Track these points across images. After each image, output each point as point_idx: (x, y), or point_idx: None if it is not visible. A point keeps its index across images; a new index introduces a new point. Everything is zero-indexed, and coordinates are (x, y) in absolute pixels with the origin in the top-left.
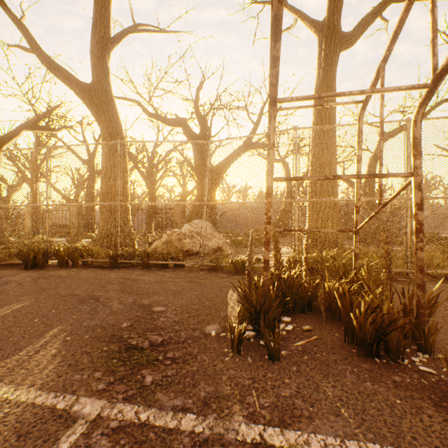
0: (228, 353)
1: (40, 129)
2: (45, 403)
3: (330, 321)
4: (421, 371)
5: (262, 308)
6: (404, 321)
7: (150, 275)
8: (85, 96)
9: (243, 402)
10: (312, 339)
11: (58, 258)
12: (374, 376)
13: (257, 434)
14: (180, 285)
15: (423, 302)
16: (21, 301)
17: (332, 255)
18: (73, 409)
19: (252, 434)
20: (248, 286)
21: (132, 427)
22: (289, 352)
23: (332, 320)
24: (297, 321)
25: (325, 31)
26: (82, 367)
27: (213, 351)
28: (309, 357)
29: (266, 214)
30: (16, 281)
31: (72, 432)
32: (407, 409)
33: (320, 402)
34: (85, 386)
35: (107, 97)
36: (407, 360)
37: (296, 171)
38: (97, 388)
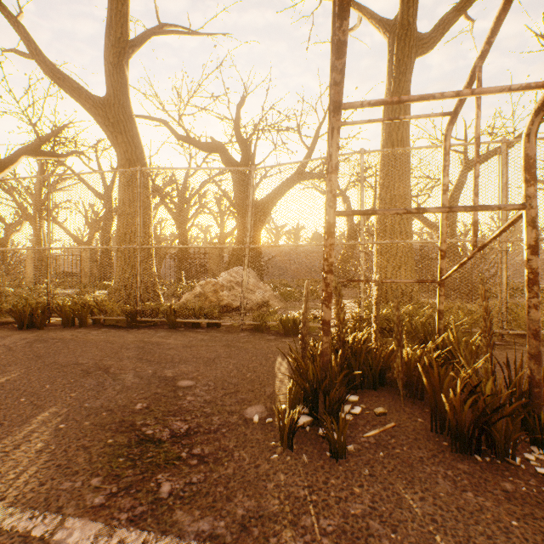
0: (276, 448)
1: (43, 154)
2: (16, 528)
3: (409, 400)
4: (540, 474)
5: (321, 385)
6: (514, 405)
7: (177, 337)
8: (98, 112)
9: (296, 526)
10: (388, 427)
11: (61, 316)
12: (476, 482)
13: None
14: (214, 350)
15: (539, 379)
16: (7, 372)
17: (406, 311)
18: (55, 537)
19: None
20: (303, 355)
21: None
22: (358, 446)
23: (412, 398)
24: (366, 401)
25: (398, 31)
26: (75, 470)
27: (256, 444)
28: (386, 453)
29: (326, 260)
30: (5, 346)
31: None
32: (528, 536)
33: (405, 525)
34: (75, 500)
35: (125, 114)
36: (518, 457)
37: (362, 205)
38: (93, 502)
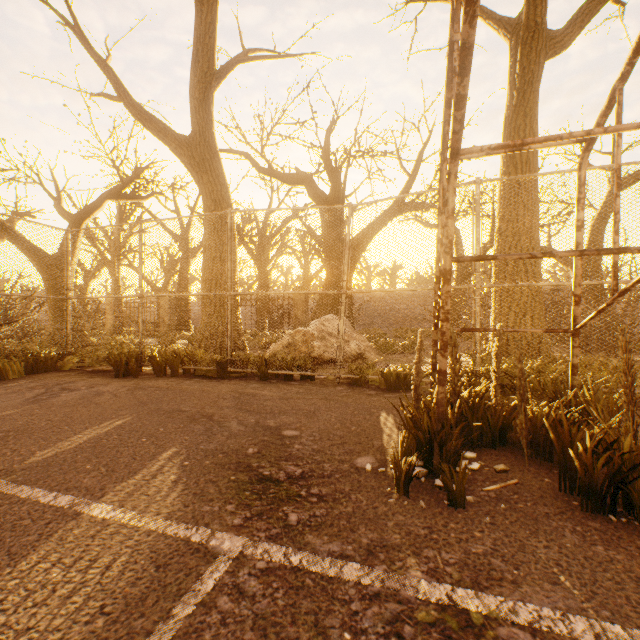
0: (391, 494)
1: (125, 197)
2: (178, 534)
3: (534, 461)
4: None
5: (436, 436)
6: None
7: (271, 389)
8: (183, 152)
9: (419, 555)
10: (510, 484)
11: (154, 364)
12: (608, 538)
13: (444, 594)
14: (312, 403)
15: None
16: (121, 416)
17: (532, 366)
18: (211, 543)
19: (436, 593)
20: (415, 406)
21: (283, 570)
22: (477, 498)
23: (538, 459)
24: (484, 458)
25: (522, 34)
26: (210, 498)
27: (371, 489)
28: (507, 507)
29: (442, 308)
30: (110, 392)
31: (215, 568)
32: None
33: (528, 565)
34: (218, 520)
35: (210, 152)
36: None
37: (477, 243)
38: (233, 522)
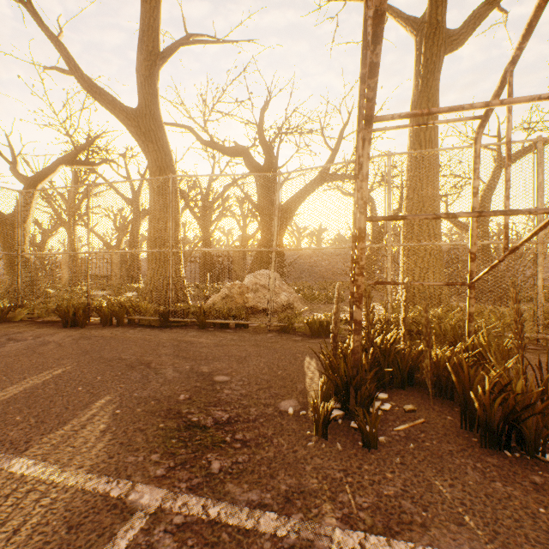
0: (311, 437)
1: (79, 163)
2: (97, 489)
3: (438, 400)
4: None
5: (352, 381)
6: (545, 404)
7: (208, 337)
8: (131, 123)
9: (335, 501)
10: (418, 423)
11: (101, 315)
12: (505, 474)
13: (357, 543)
14: (244, 349)
15: None
16: (62, 365)
17: (434, 314)
18: (130, 498)
19: (350, 542)
20: (333, 353)
21: (200, 524)
22: (388, 438)
23: (441, 398)
24: (395, 399)
25: (426, 30)
26: (136, 447)
27: (292, 433)
28: (416, 446)
29: (357, 263)
30: (55, 342)
31: (130, 526)
32: None
33: (435, 506)
34: (141, 471)
35: (156, 124)
36: (548, 454)
37: (389, 208)
38: (155, 473)
